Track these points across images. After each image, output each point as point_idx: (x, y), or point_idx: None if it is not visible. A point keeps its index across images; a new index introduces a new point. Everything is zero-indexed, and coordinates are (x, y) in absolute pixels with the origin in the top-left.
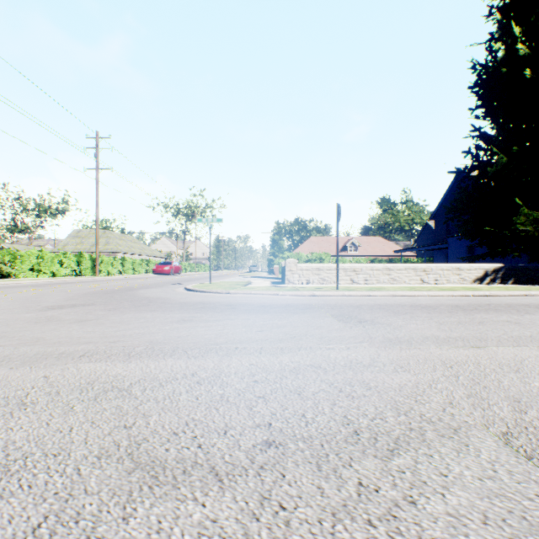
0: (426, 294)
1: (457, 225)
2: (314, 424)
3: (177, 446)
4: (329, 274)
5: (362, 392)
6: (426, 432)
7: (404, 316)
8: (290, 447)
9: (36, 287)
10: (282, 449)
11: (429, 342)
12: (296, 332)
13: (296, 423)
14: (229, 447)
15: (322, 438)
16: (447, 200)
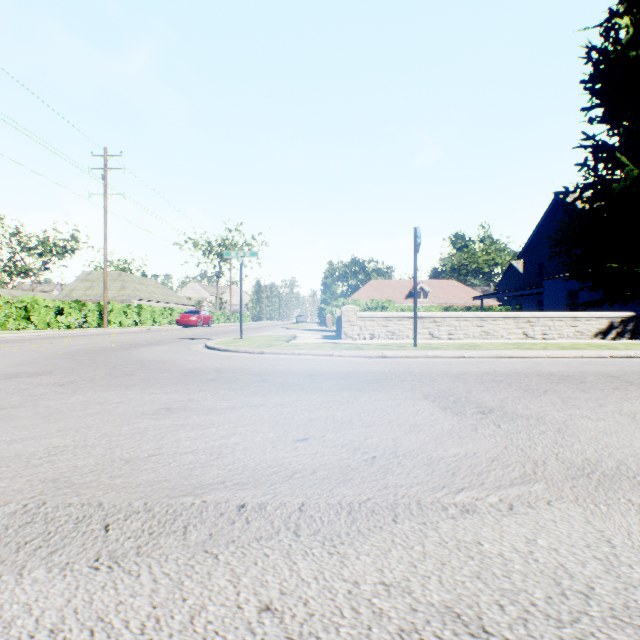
0: (544, 354)
1: (564, 262)
2: None
3: None
4: (401, 326)
5: None
6: None
7: (549, 397)
8: None
9: (7, 343)
10: None
11: None
12: (373, 442)
13: None
14: None
15: None
16: (539, 235)
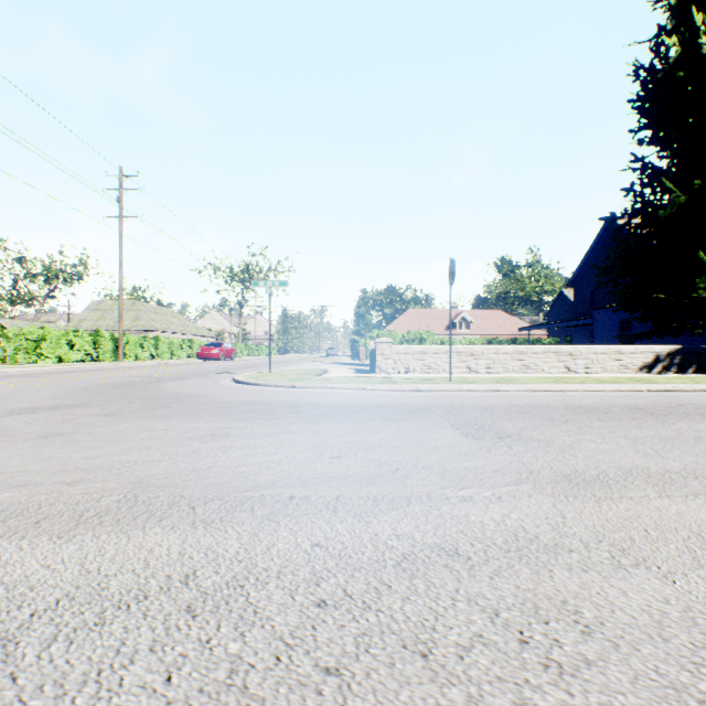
0: (580, 388)
1: (612, 291)
2: None
3: None
4: (437, 360)
5: (577, 649)
6: None
7: (566, 426)
8: None
9: (25, 378)
10: None
11: (640, 482)
12: (397, 459)
13: None
14: None
15: None
16: (591, 261)
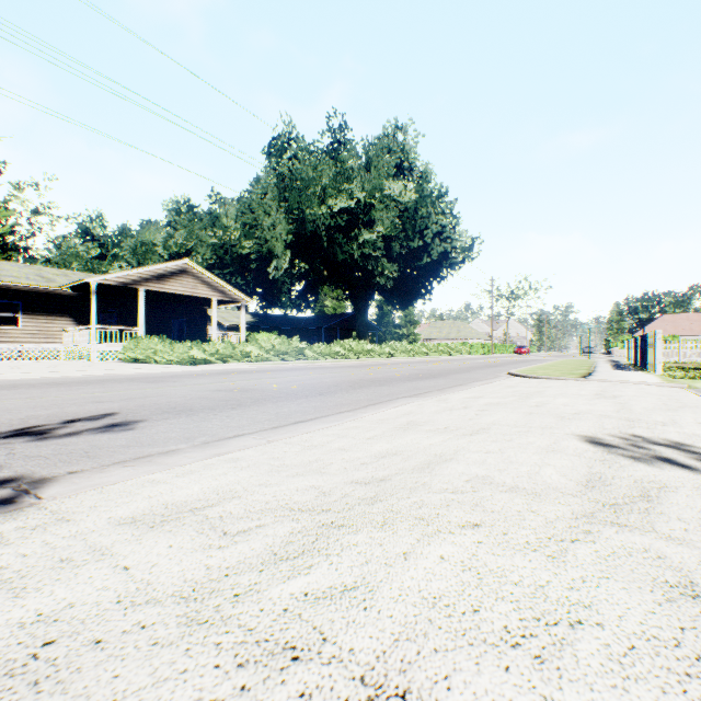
0: None
1: None
2: None
3: None
4: None
5: None
6: None
7: None
8: None
9: None
10: None
11: None
12: None
13: None
14: None
15: None
16: None
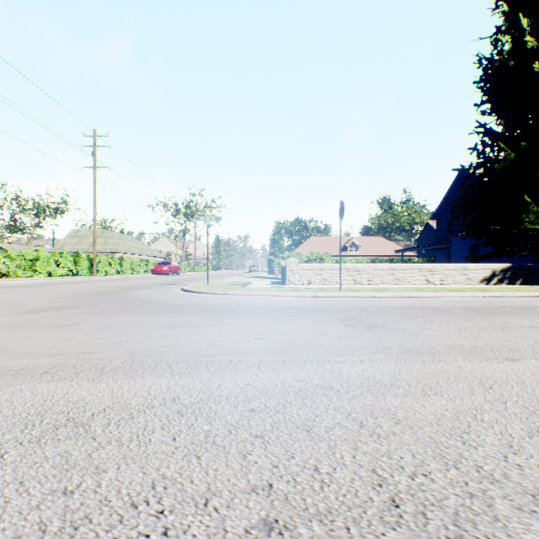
0: (434, 295)
1: (462, 224)
2: (332, 486)
3: (131, 533)
4: (331, 275)
5: (390, 428)
6: (494, 501)
7: (417, 320)
8: (301, 534)
9: (28, 288)
10: (289, 538)
11: (454, 353)
12: (299, 340)
13: (307, 483)
14: (209, 534)
15: (347, 514)
16: (449, 200)
